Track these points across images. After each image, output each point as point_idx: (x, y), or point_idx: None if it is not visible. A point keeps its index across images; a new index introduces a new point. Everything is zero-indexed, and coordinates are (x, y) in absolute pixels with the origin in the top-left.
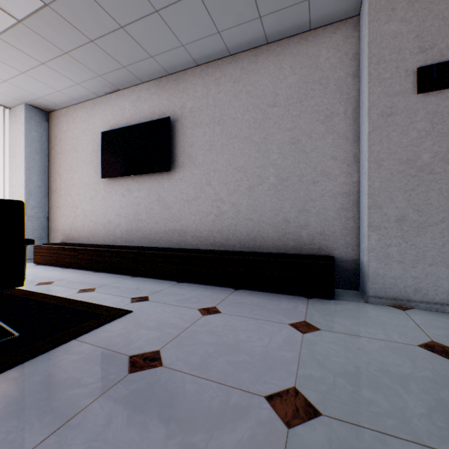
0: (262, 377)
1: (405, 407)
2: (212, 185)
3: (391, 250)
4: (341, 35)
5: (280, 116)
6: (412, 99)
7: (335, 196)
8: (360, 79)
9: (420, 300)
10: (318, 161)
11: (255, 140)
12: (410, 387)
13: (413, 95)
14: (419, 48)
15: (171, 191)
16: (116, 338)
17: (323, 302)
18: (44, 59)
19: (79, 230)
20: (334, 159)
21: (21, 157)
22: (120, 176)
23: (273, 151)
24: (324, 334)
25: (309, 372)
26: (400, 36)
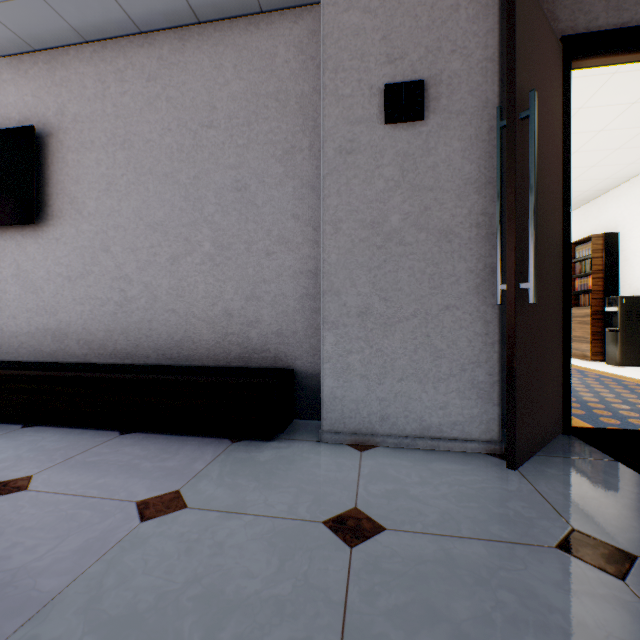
0: None
1: None
2: (113, 252)
3: (352, 359)
4: (305, 28)
5: (220, 143)
6: (379, 132)
7: (298, 275)
8: None
9: (388, 433)
10: (274, 219)
11: (182, 180)
12: (220, 634)
13: (380, 125)
14: (387, 55)
15: (40, 260)
16: None
17: (250, 447)
18: None
19: None
20: (296, 219)
21: None
22: None
23: (209, 201)
24: (182, 517)
25: (38, 633)
26: (363, 34)
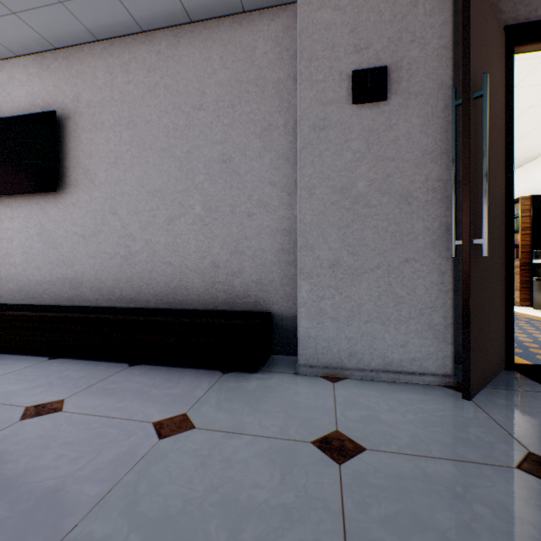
0: None
1: None
2: (119, 214)
3: (324, 304)
4: (281, 24)
5: (209, 123)
6: (347, 111)
7: (274, 233)
8: None
9: (356, 367)
10: (254, 186)
11: (176, 154)
12: (241, 535)
13: (348, 105)
14: (354, 46)
15: (60, 221)
16: None
17: (239, 378)
18: None
19: None
20: (273, 185)
21: None
22: None
23: (199, 171)
24: (193, 436)
25: (92, 530)
26: (334, 29)
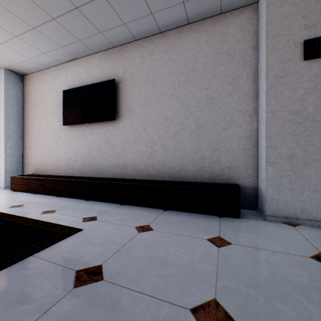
0: (187, 289)
1: (311, 317)
2: (147, 131)
3: (283, 180)
4: (244, 17)
5: (198, 78)
6: (300, 65)
7: (240, 139)
8: (258, 50)
9: (306, 218)
10: (227, 112)
11: (179, 97)
12: (311, 297)
13: (300, 61)
14: (305, 25)
15: (116, 135)
16: (67, 254)
17: (231, 220)
18: (17, 33)
19: (46, 165)
20: (239, 111)
21: (1, 109)
22: (77, 124)
23: (193, 105)
24: (235, 248)
25: (226, 284)
26: (290, 17)
